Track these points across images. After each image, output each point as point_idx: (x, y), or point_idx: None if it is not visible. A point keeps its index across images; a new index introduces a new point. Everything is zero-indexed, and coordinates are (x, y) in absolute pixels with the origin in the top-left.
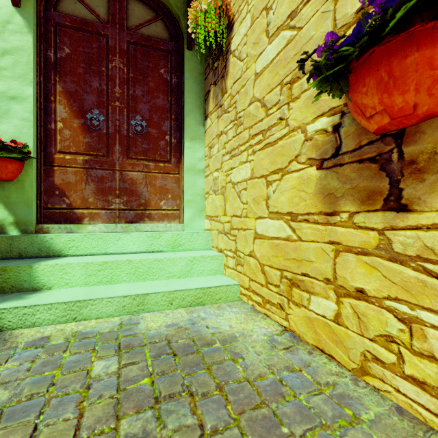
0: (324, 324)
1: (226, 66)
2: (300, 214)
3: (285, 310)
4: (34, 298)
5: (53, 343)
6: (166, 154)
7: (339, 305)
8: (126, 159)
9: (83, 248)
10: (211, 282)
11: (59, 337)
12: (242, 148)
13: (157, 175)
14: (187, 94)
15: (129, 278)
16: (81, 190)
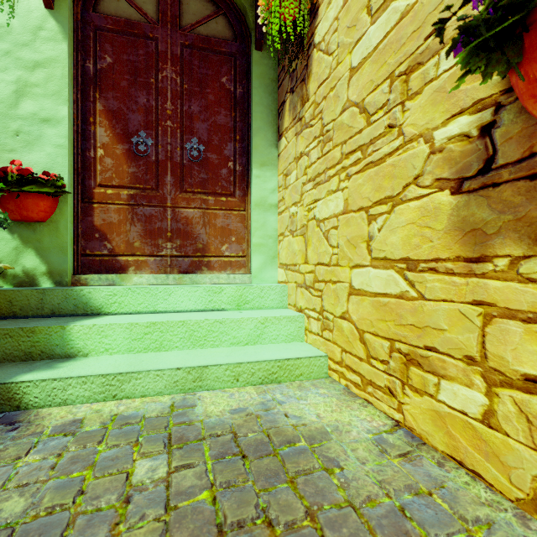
0: (464, 424)
1: (307, 66)
2: (422, 261)
3: (397, 397)
4: (66, 367)
5: (86, 430)
6: (229, 185)
7: (491, 398)
8: (180, 193)
9: (127, 305)
10: (288, 352)
11: (95, 421)
12: (331, 173)
13: (217, 212)
14: (256, 107)
15: (182, 344)
16: (126, 232)
